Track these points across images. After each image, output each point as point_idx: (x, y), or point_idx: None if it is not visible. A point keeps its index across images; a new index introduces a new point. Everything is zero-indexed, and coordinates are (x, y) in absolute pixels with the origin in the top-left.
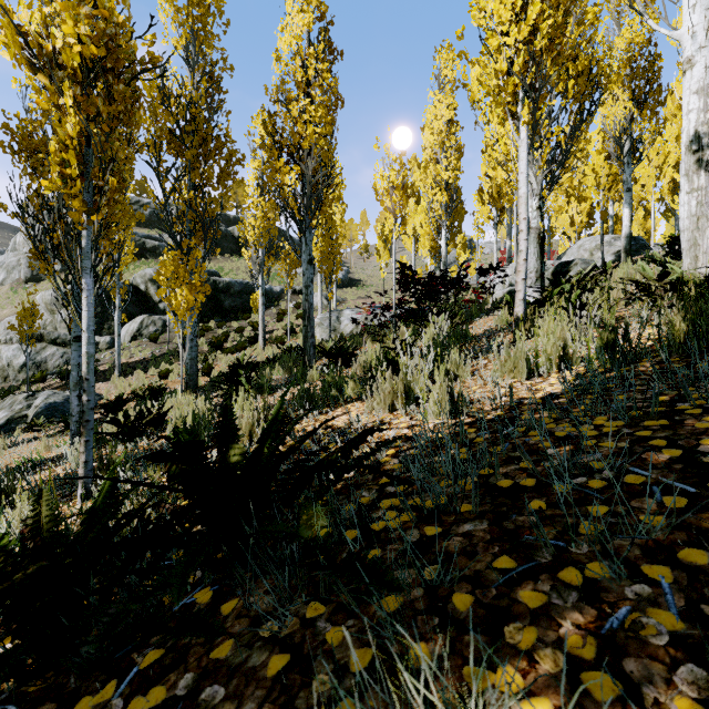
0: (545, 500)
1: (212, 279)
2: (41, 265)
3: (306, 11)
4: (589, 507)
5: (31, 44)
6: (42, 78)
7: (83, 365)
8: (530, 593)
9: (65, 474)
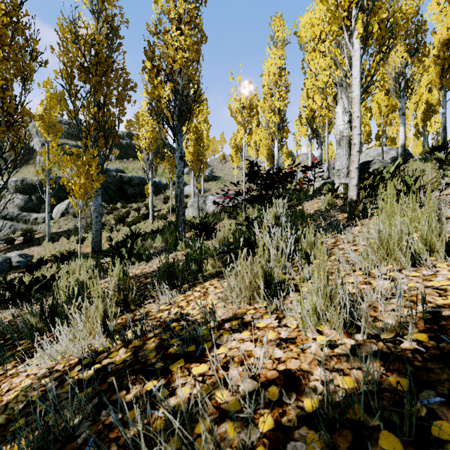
0: None
1: (119, 175)
2: None
3: None
4: None
5: None
6: None
7: None
8: None
9: None
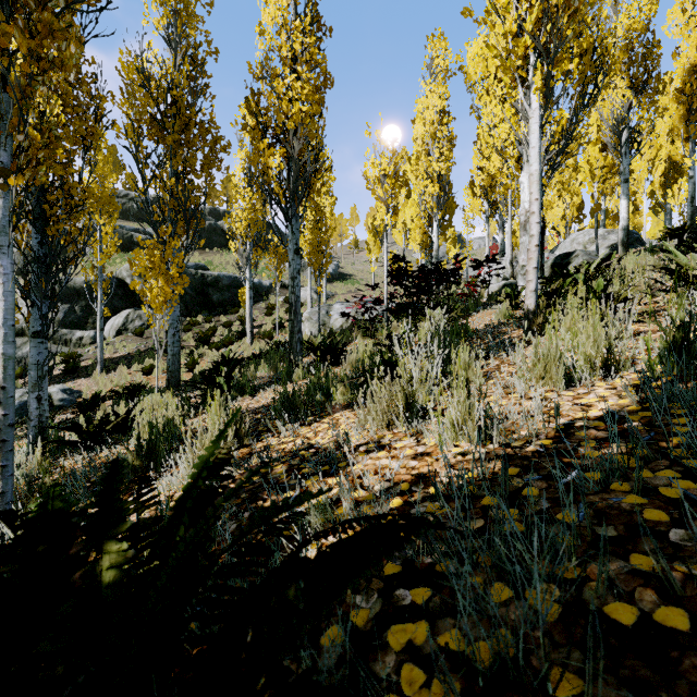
0: None
1: (200, 273)
2: None
3: None
4: None
5: None
6: None
7: None
8: None
9: None
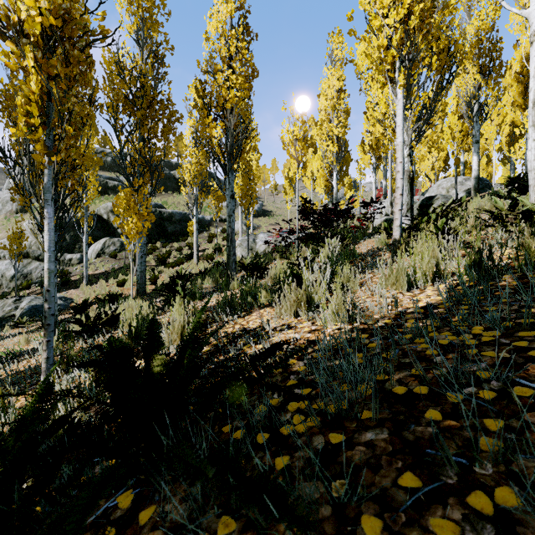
0: (440, 409)
1: (158, 210)
2: (20, 198)
3: (229, 2)
4: (485, 420)
5: (2, 17)
6: (10, 44)
7: (45, 279)
8: (440, 521)
9: (35, 366)
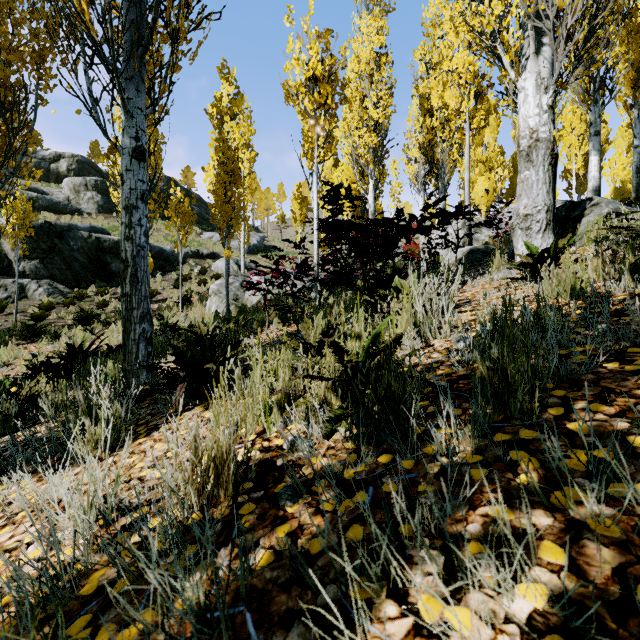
0: None
1: (94, 236)
2: None
3: None
4: None
5: None
6: None
7: None
8: None
9: None
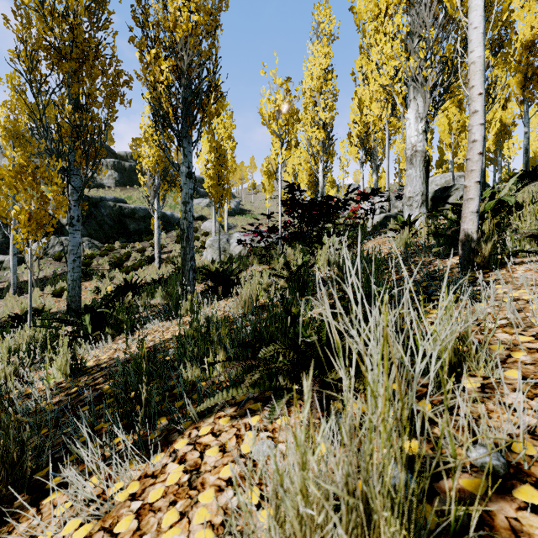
0: None
1: (117, 205)
2: None
3: None
4: None
5: None
6: None
7: None
8: None
9: None
